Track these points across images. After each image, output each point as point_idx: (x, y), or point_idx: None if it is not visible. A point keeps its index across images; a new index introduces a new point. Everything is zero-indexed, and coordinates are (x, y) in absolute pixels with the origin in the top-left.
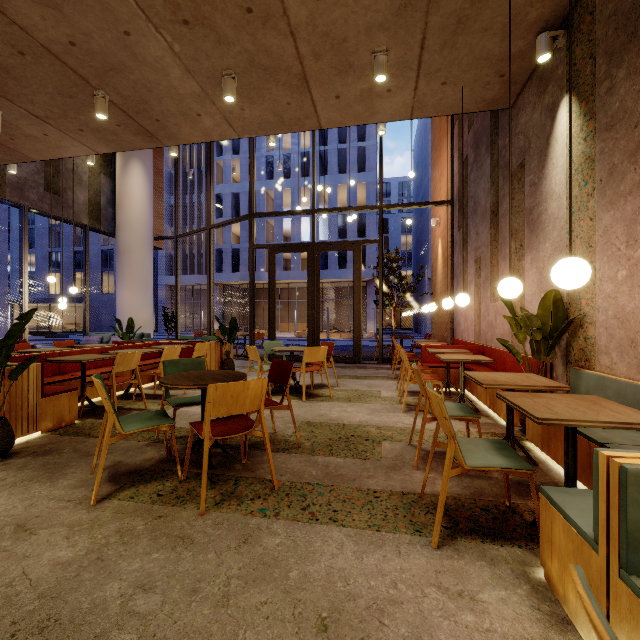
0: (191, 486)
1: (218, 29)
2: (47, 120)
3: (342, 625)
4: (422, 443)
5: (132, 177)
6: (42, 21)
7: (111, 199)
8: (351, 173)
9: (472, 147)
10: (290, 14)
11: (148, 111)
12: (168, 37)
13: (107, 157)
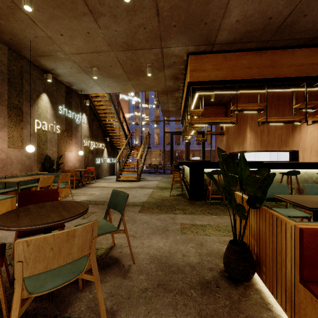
0: None
1: None
2: None
3: None
4: None
5: None
6: None
7: None
8: None
9: None
10: None
11: None
12: None
13: None
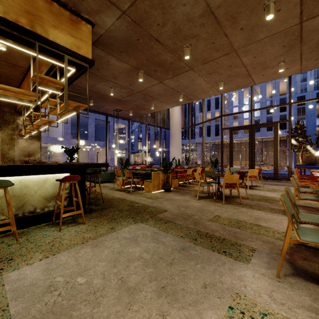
0: (218, 200)
1: (219, 72)
2: (164, 102)
3: (260, 219)
4: (298, 203)
5: (175, 107)
6: (173, 83)
7: (167, 116)
8: None
9: None
10: (244, 63)
11: (192, 94)
12: (204, 78)
13: None
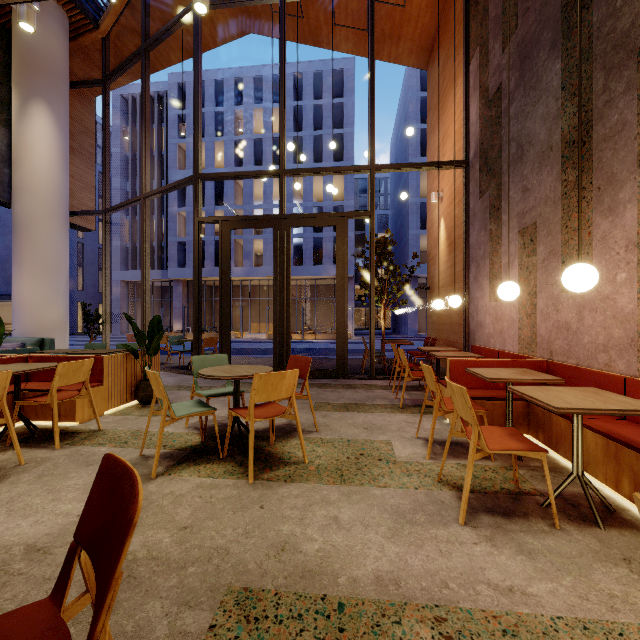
0: None
1: None
2: None
3: None
4: None
5: (33, 124)
6: None
7: (8, 156)
8: (327, 162)
9: (513, 66)
10: None
11: None
12: None
13: (1, 98)
